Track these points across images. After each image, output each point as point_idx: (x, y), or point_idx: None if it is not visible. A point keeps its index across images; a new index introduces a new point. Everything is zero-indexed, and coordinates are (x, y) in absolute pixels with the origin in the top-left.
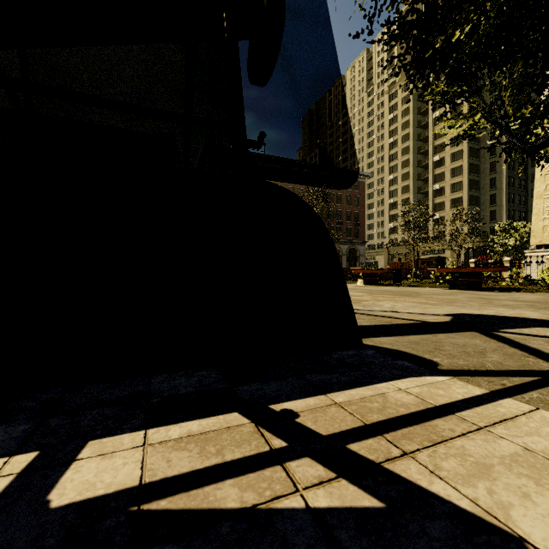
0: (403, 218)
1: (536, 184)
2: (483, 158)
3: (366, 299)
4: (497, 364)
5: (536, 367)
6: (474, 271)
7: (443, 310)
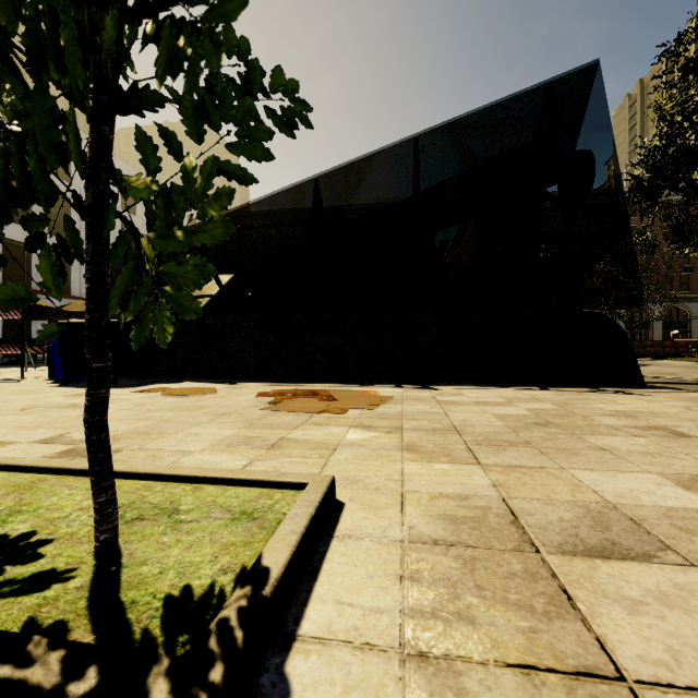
0: None
1: None
2: None
3: (686, 373)
4: None
5: None
6: None
7: None
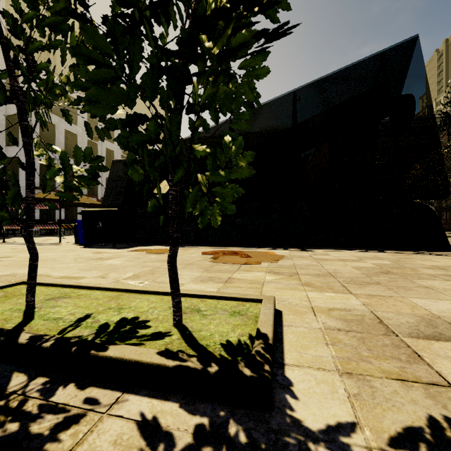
0: None
1: None
2: None
3: None
4: None
5: None
6: None
7: None
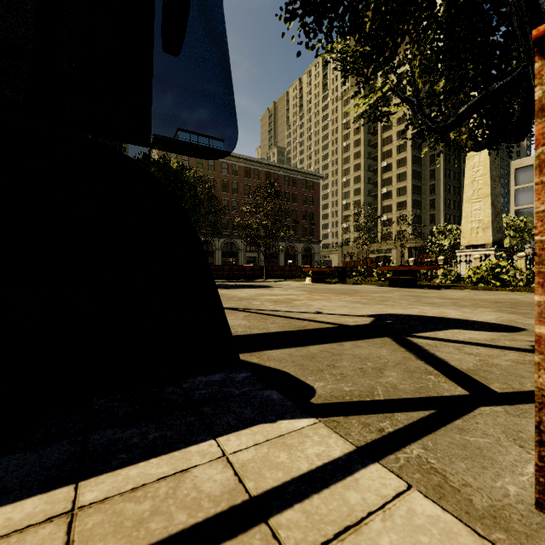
0: (352, 218)
1: (465, 189)
2: (424, 165)
3: (301, 299)
4: (391, 388)
5: (434, 391)
6: (411, 269)
7: (370, 310)
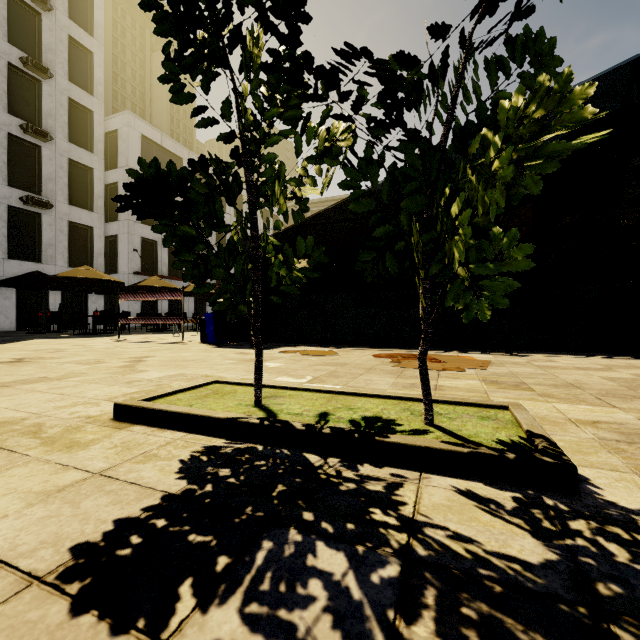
0: None
1: None
2: None
3: None
4: None
5: None
6: None
7: None
